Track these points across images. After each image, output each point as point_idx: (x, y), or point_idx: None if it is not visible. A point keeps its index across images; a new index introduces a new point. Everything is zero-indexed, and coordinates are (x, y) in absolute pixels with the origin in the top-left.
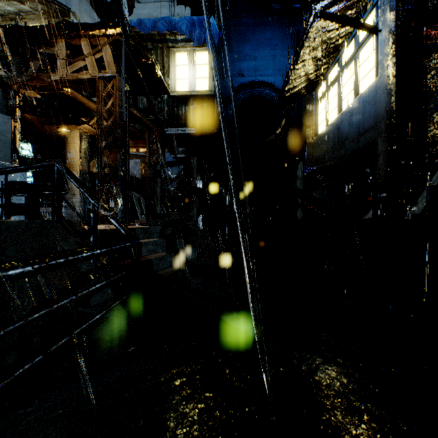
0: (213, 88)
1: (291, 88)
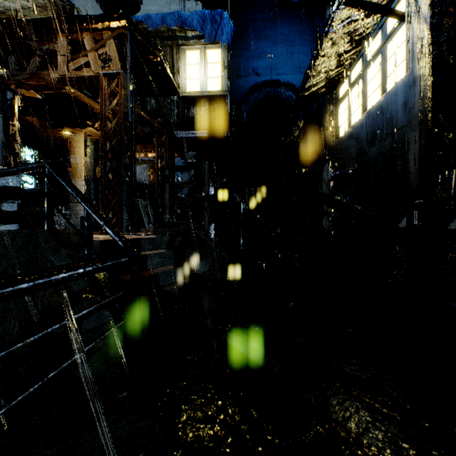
0: (226, 88)
1: (311, 86)
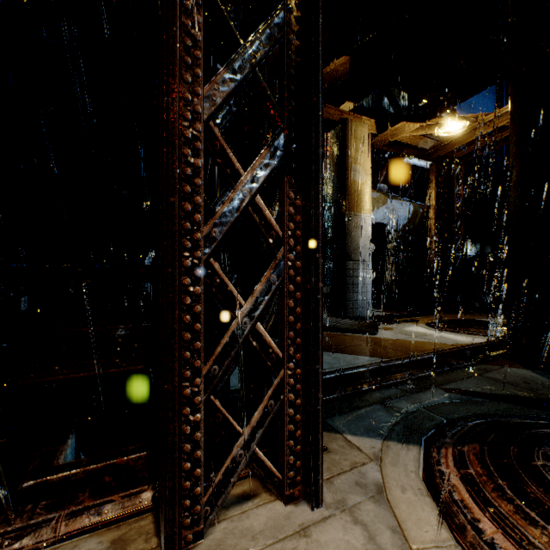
0: None
1: None
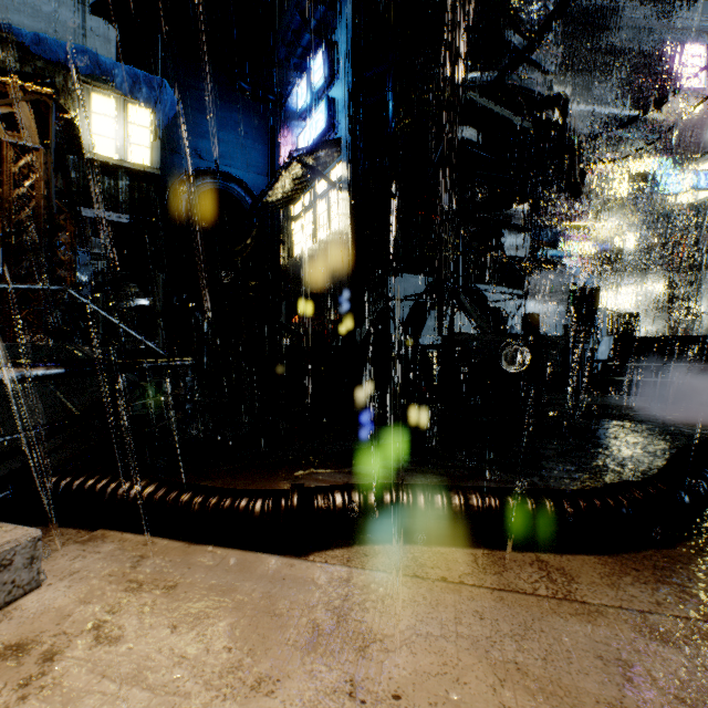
0: (158, 165)
1: (267, 202)
